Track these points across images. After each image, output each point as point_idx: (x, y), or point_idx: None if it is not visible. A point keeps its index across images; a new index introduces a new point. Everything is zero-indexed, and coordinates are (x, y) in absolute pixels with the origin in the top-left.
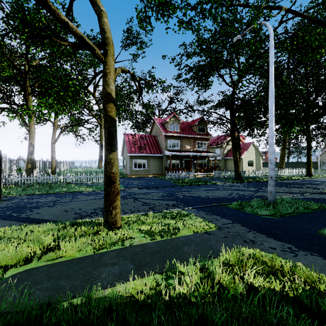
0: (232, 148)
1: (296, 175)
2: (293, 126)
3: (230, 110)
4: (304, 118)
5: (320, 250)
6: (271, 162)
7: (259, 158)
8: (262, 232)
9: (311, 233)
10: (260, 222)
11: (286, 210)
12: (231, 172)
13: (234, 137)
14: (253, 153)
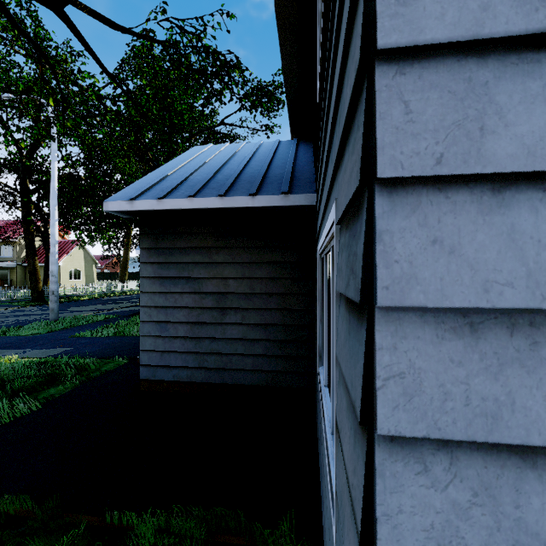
0: (26, 250)
1: (136, 289)
2: (106, 230)
3: (21, 185)
4: (120, 224)
5: (53, 346)
6: (53, 275)
7: (92, 266)
8: (8, 347)
9: (64, 338)
10: (14, 341)
11: (61, 325)
12: (27, 290)
13: (29, 231)
14: (81, 258)
